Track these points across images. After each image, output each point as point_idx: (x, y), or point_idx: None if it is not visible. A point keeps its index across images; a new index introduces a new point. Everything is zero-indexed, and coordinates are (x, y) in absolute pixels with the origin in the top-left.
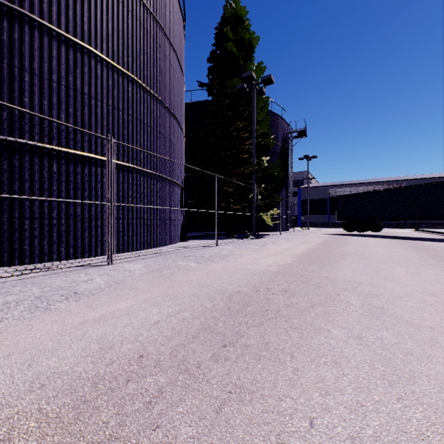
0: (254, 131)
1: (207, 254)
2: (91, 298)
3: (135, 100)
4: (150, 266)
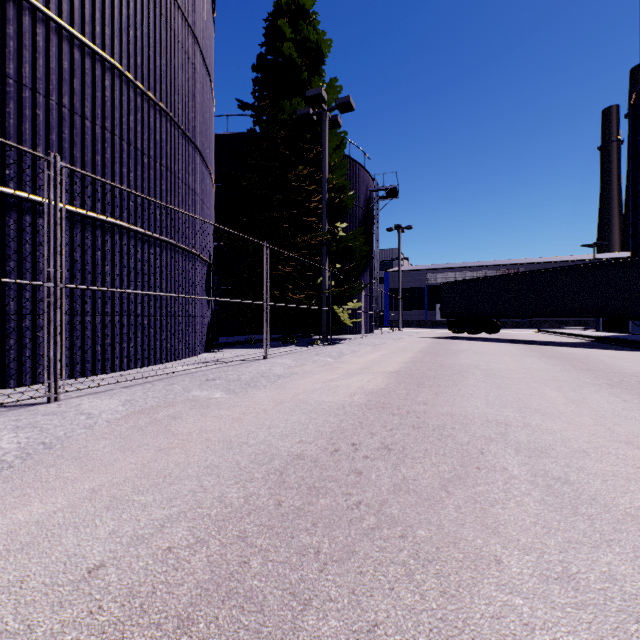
0: (324, 181)
1: (248, 375)
2: None
3: (118, 104)
4: (135, 401)
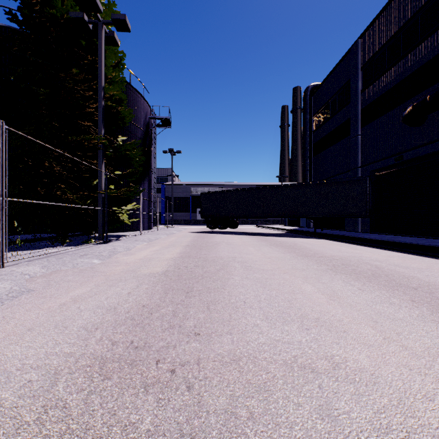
0: (100, 88)
1: None
2: None
3: None
4: None
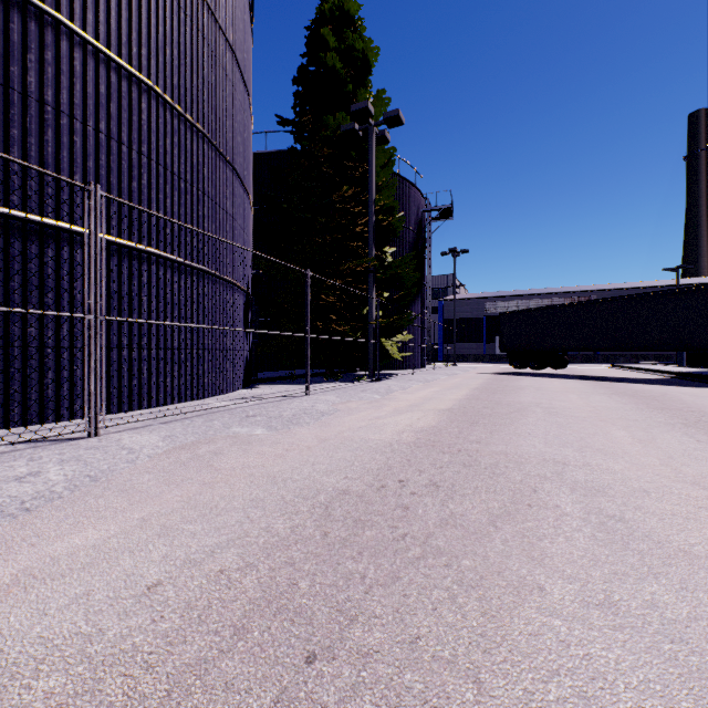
0: (371, 202)
1: (289, 412)
2: (18, 522)
3: (155, 127)
4: (175, 437)
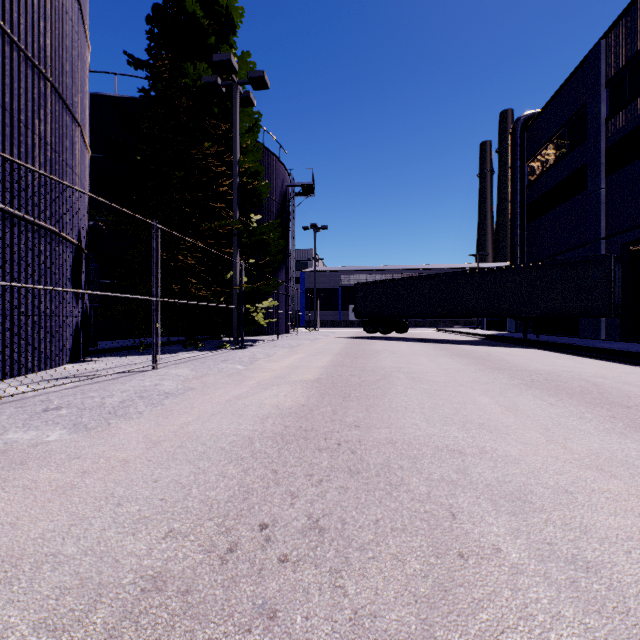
0: (235, 163)
1: (118, 397)
2: None
3: None
4: None
